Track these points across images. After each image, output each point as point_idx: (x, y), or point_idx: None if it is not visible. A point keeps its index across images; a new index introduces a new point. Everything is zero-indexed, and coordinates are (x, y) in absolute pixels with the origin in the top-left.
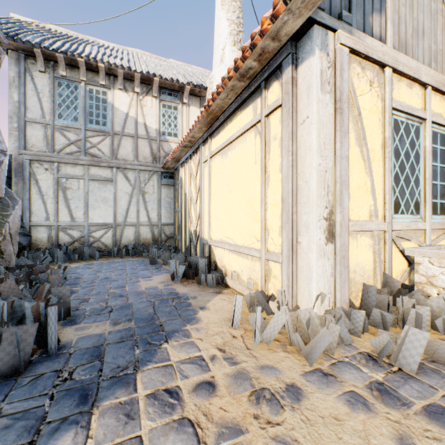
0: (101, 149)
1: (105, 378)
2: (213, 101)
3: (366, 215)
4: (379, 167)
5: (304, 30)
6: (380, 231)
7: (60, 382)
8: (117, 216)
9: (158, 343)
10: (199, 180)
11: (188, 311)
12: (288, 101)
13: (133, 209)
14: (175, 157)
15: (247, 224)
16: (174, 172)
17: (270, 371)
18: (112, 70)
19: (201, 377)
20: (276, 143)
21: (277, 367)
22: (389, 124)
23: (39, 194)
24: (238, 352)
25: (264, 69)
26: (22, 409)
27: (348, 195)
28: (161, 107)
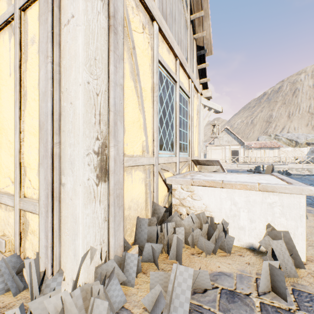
0: None
1: None
2: None
3: (139, 150)
4: (150, 108)
5: None
6: (151, 165)
7: None
8: None
9: None
10: None
11: None
12: None
13: None
14: None
15: (0, 159)
16: None
17: None
18: None
19: None
20: (34, 48)
21: None
22: (156, 72)
23: None
24: None
25: None
26: None
27: (123, 128)
28: None
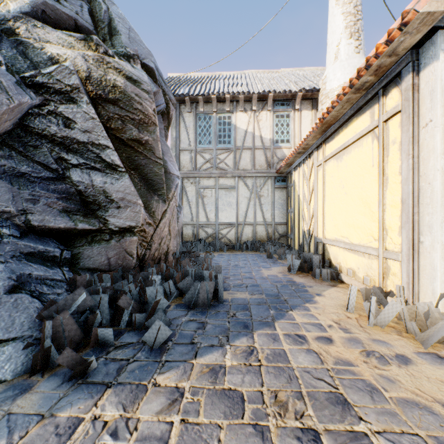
0: (226, 163)
1: (255, 320)
2: (328, 113)
3: None
4: None
5: (425, 38)
6: None
7: (230, 316)
8: (238, 217)
9: (285, 310)
10: (313, 183)
11: (306, 295)
12: (407, 107)
13: (250, 211)
14: (288, 163)
15: (363, 224)
16: (287, 175)
17: (382, 343)
18: (235, 97)
19: (321, 334)
20: (395, 147)
21: (388, 342)
22: None
23: (187, 201)
24: (351, 327)
25: (381, 78)
26: (216, 323)
27: None
28: (274, 118)
